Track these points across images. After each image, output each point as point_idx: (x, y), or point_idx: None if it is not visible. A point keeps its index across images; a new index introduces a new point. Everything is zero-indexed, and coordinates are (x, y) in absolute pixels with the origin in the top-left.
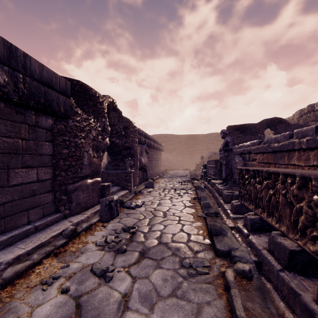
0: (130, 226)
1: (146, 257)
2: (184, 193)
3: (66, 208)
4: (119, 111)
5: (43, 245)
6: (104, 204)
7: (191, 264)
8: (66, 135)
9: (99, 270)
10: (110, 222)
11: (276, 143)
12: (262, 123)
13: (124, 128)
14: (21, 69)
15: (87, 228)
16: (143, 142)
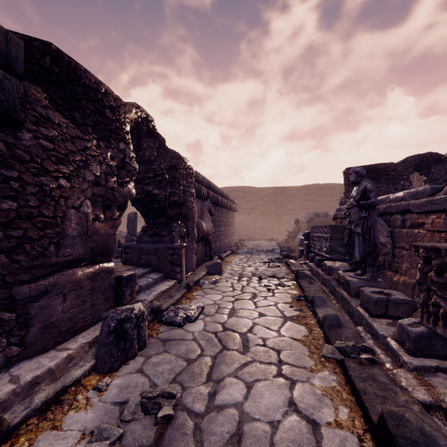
0: (163, 391)
1: None
2: (277, 285)
3: (12, 341)
4: (161, 138)
5: None
6: (105, 329)
7: None
8: (13, 167)
9: None
10: (118, 373)
11: None
12: (408, 163)
13: (169, 168)
14: None
15: (49, 402)
16: (205, 196)
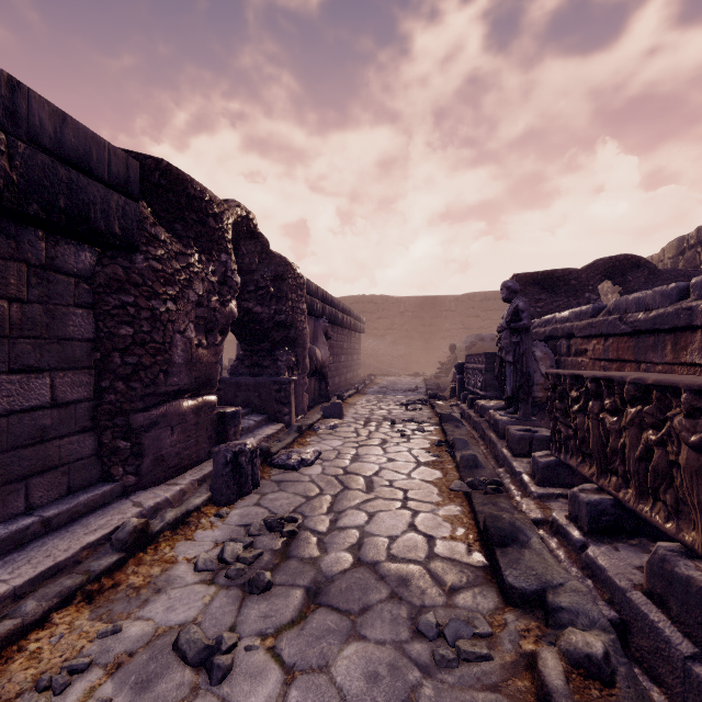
0: (285, 517)
1: (323, 603)
2: (414, 431)
3: (129, 470)
4: (264, 239)
5: (60, 570)
6: (222, 460)
7: (441, 626)
8: (129, 291)
9: (195, 646)
10: (235, 505)
11: (641, 311)
12: (594, 269)
13: (274, 279)
14: (3, 119)
15: (178, 521)
16: (320, 313)
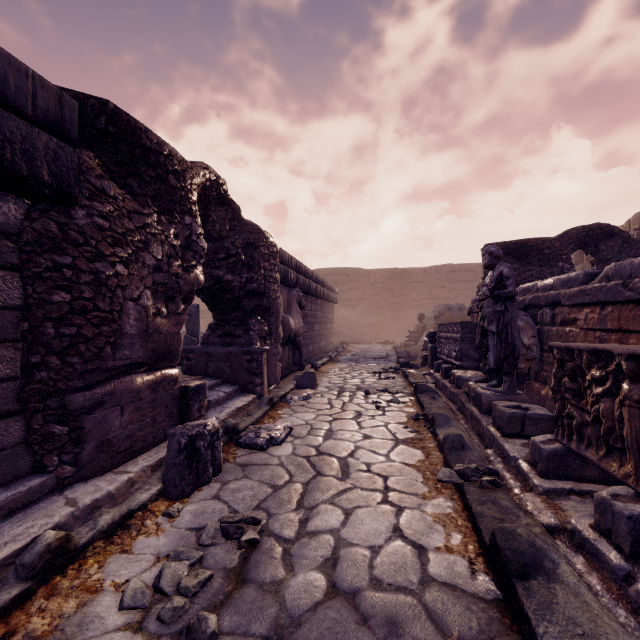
0: (246, 517)
1: None
2: (389, 402)
3: (65, 460)
4: (235, 206)
5: None
6: (175, 447)
7: None
8: (66, 251)
9: None
10: (190, 499)
11: None
12: (568, 238)
13: (246, 246)
14: None
15: (115, 526)
16: (293, 283)
